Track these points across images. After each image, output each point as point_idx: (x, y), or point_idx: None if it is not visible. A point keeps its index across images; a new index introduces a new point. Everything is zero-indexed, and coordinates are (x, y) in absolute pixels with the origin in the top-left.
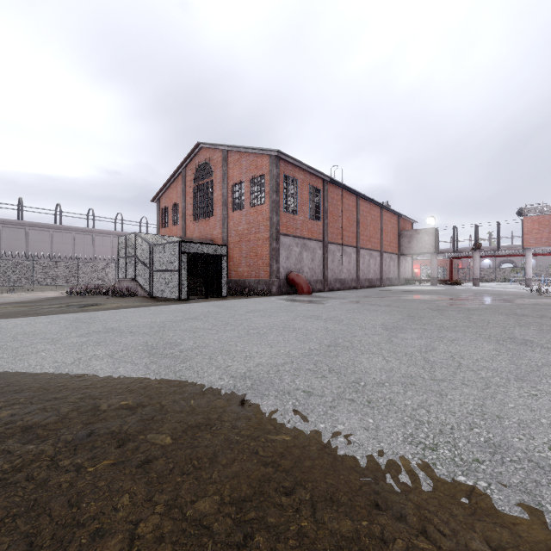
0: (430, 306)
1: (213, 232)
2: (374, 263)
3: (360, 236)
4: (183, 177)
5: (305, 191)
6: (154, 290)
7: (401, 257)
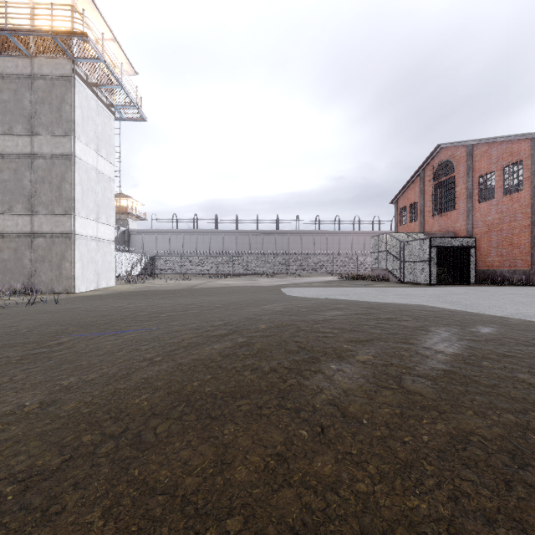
0: None
1: (454, 225)
2: None
3: None
4: (421, 178)
5: None
6: (404, 277)
7: None
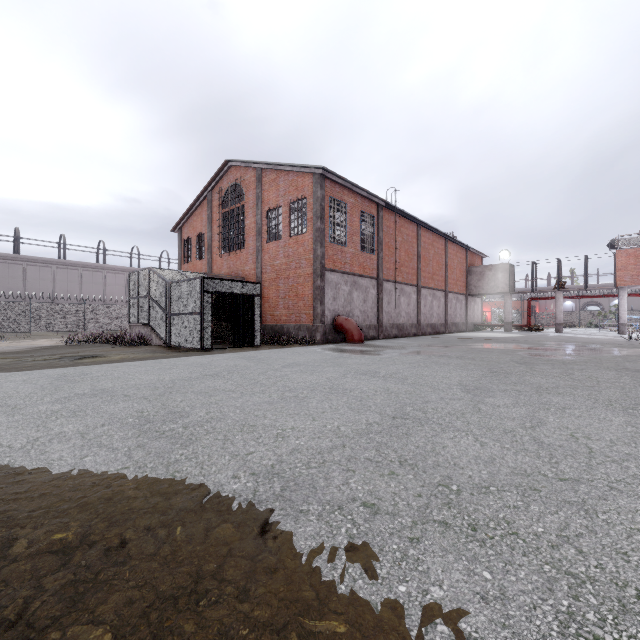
0: (513, 359)
1: (244, 268)
2: (438, 306)
3: (421, 272)
4: (209, 202)
5: (355, 218)
6: (171, 338)
7: (469, 298)
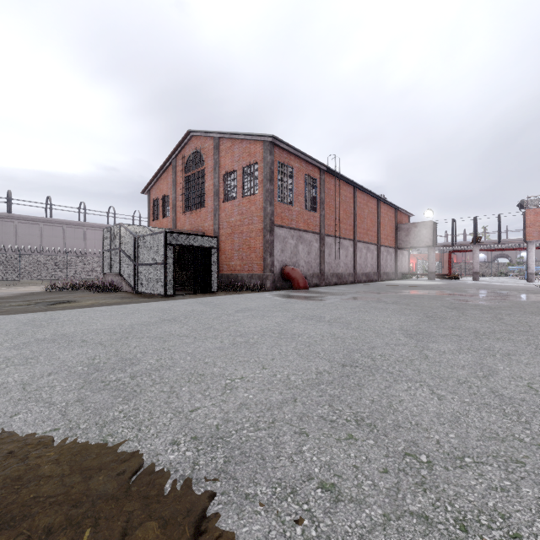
0: (443, 304)
1: (204, 224)
2: (372, 257)
3: (357, 229)
4: (174, 167)
5: (301, 180)
6: (139, 285)
7: (398, 251)
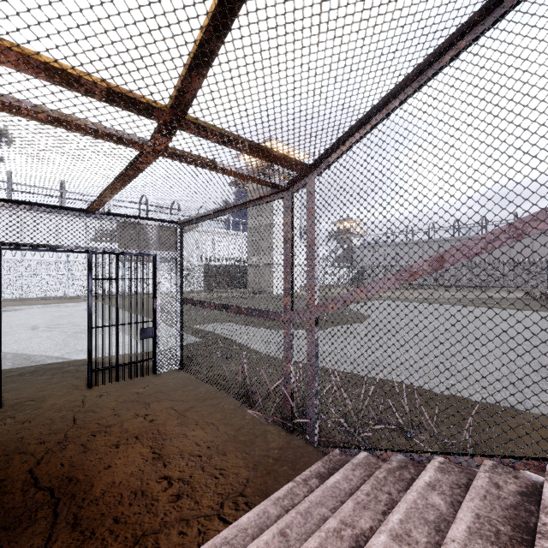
0: None
1: None
2: None
3: None
4: None
5: None
6: None
7: None
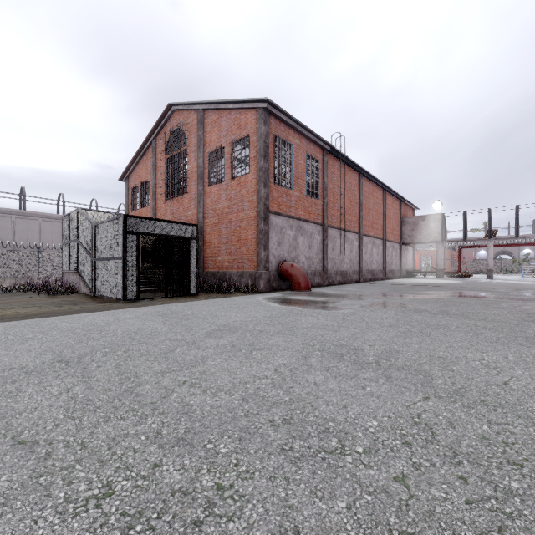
0: (518, 316)
1: (187, 213)
2: (377, 253)
3: (362, 220)
4: (154, 149)
5: (301, 160)
6: (96, 286)
7: (403, 247)
